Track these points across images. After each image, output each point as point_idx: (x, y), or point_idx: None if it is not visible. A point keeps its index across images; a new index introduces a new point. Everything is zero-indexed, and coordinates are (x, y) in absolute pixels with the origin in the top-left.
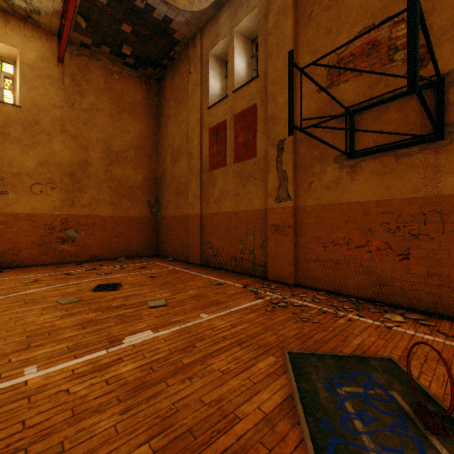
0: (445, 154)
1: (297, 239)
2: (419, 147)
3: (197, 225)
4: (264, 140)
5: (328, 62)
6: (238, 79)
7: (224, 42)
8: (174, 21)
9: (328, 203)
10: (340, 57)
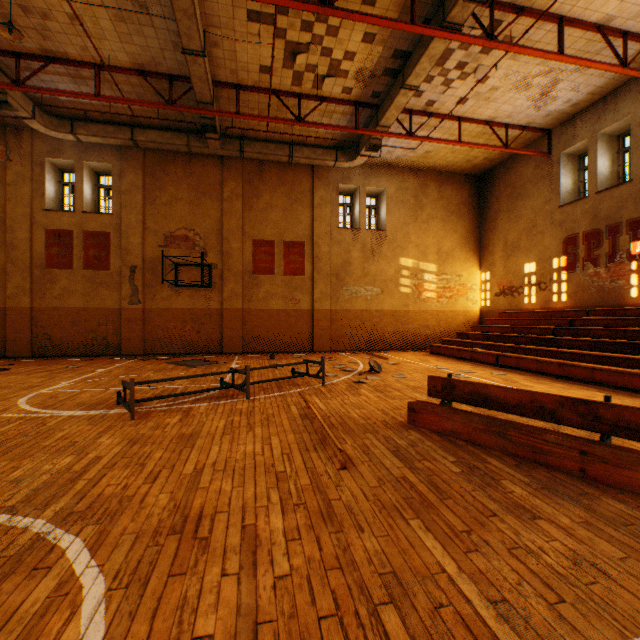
0: (212, 293)
1: (146, 327)
2: (204, 288)
3: (26, 318)
4: (118, 260)
5: (166, 233)
6: (87, 202)
7: (68, 161)
8: (3, 111)
9: (166, 308)
10: (172, 234)
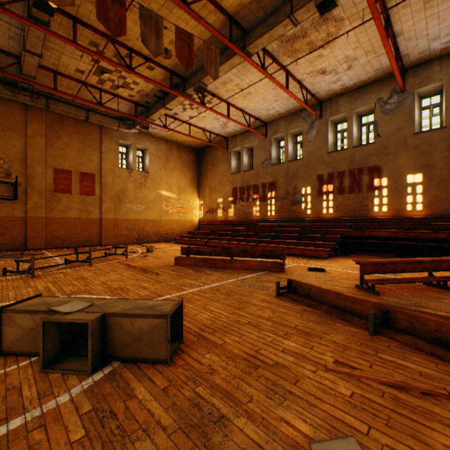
0: (17, 205)
1: None
2: (9, 201)
3: None
4: None
5: None
6: None
7: None
8: None
9: None
10: None
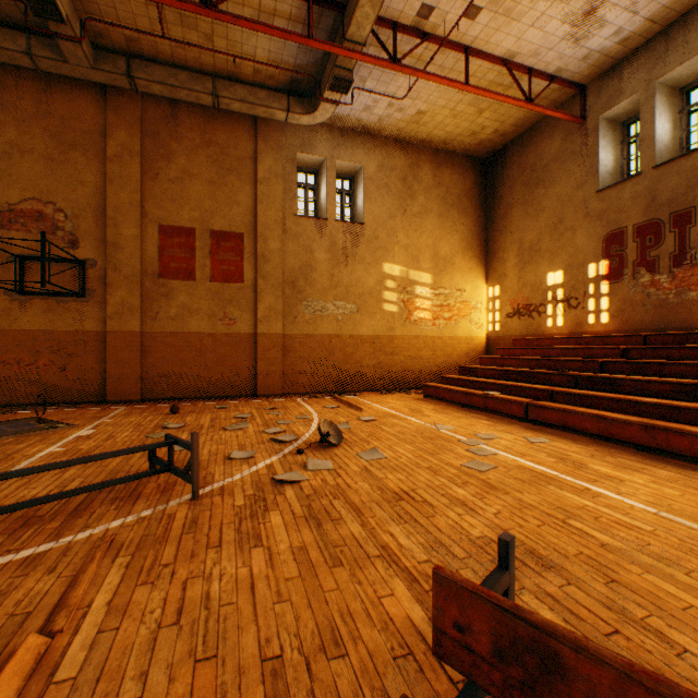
0: (88, 307)
1: None
2: (74, 298)
3: None
4: None
5: (0, 205)
6: None
7: None
8: None
9: (0, 329)
10: (12, 207)
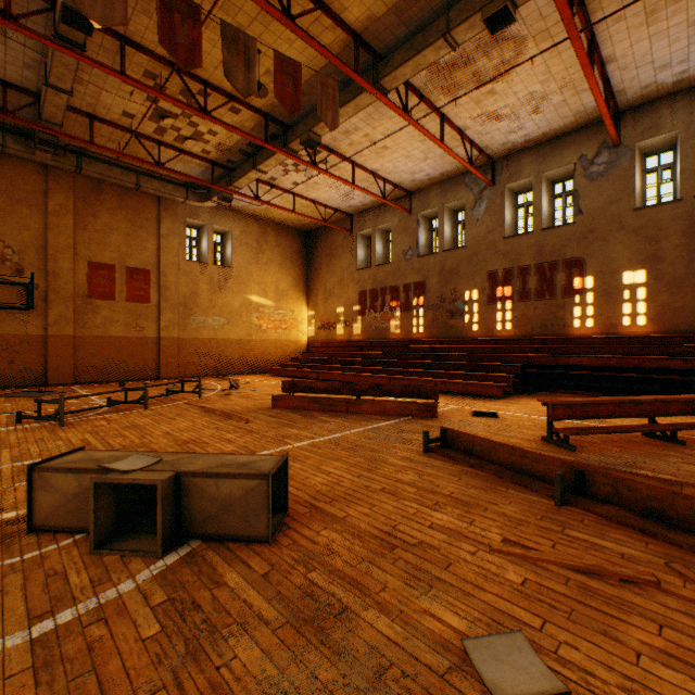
0: (32, 317)
1: None
2: (20, 311)
3: None
4: None
5: None
6: None
7: None
8: None
9: None
10: None
